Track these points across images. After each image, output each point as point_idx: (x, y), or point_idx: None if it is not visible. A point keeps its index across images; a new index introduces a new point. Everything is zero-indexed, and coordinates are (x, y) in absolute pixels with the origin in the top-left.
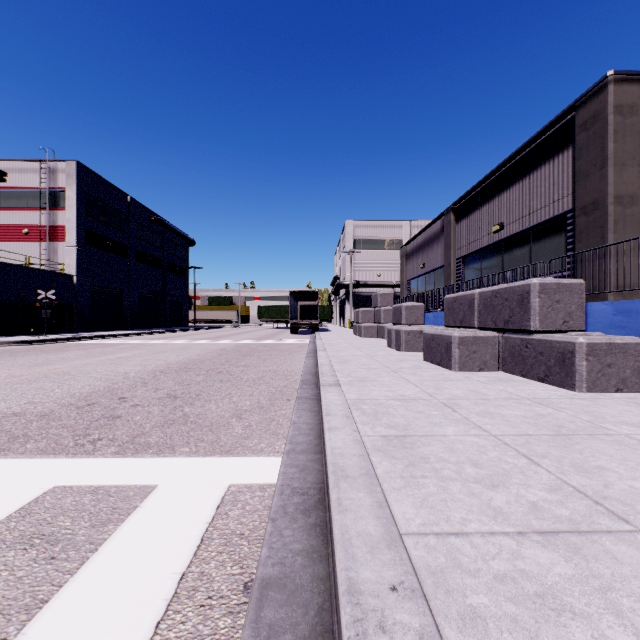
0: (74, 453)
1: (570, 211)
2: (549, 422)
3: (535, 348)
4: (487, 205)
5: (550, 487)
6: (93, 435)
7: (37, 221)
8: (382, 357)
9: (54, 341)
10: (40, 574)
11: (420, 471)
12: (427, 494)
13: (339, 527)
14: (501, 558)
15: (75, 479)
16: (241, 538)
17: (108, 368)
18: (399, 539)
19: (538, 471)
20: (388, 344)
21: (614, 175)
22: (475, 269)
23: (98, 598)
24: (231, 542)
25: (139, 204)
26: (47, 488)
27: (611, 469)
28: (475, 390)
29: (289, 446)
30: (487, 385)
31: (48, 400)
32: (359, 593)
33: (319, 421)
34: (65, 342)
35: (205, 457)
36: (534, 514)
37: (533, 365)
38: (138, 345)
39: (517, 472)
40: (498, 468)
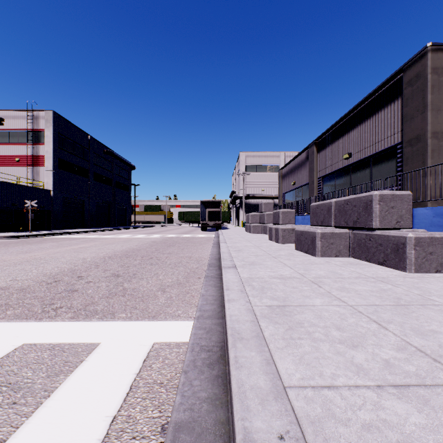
0: (41, 318)
1: (399, 143)
2: (390, 295)
3: (376, 241)
4: (339, 140)
5: (397, 347)
6: (56, 304)
7: (25, 152)
8: (266, 247)
9: (36, 236)
10: (3, 417)
11: (297, 334)
12: (303, 353)
13: (236, 381)
14: (366, 409)
15: (39, 338)
16: (161, 386)
17: (72, 255)
18: (284, 392)
19: (387, 334)
20: (270, 238)
21: (432, 117)
22: (331, 185)
23: (46, 438)
24: (153, 390)
25: (96, 141)
26: (17, 345)
27: (442, 332)
28: (333, 271)
29: (199, 313)
30: (342, 267)
31: (27, 278)
32: (253, 442)
33: (221, 294)
34: (44, 236)
35: (137, 321)
36: (388, 370)
37: (375, 253)
38: (95, 239)
39: (371, 335)
40: (356, 331)
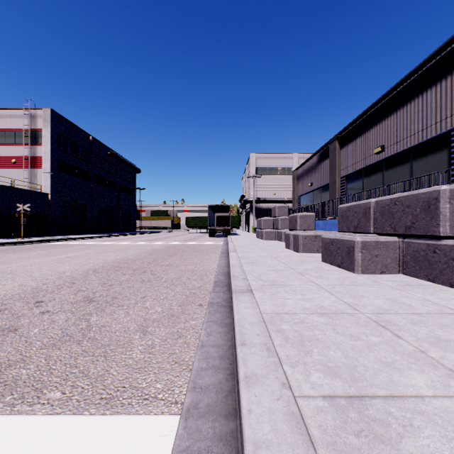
0: None
1: None
2: None
3: (446, 254)
4: (369, 132)
5: None
6: None
7: (22, 153)
8: (285, 258)
9: (29, 243)
10: None
11: None
12: None
13: None
14: None
15: None
16: None
17: (52, 267)
18: None
19: None
20: (287, 246)
21: None
22: (357, 185)
23: None
24: None
25: (99, 142)
26: None
27: None
28: (395, 299)
29: (190, 396)
30: (402, 292)
31: None
32: None
33: (231, 342)
34: (37, 243)
35: (73, 415)
36: None
37: (443, 270)
38: (90, 246)
39: None
40: None
